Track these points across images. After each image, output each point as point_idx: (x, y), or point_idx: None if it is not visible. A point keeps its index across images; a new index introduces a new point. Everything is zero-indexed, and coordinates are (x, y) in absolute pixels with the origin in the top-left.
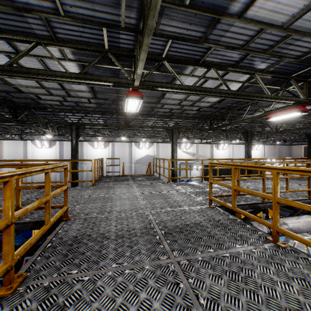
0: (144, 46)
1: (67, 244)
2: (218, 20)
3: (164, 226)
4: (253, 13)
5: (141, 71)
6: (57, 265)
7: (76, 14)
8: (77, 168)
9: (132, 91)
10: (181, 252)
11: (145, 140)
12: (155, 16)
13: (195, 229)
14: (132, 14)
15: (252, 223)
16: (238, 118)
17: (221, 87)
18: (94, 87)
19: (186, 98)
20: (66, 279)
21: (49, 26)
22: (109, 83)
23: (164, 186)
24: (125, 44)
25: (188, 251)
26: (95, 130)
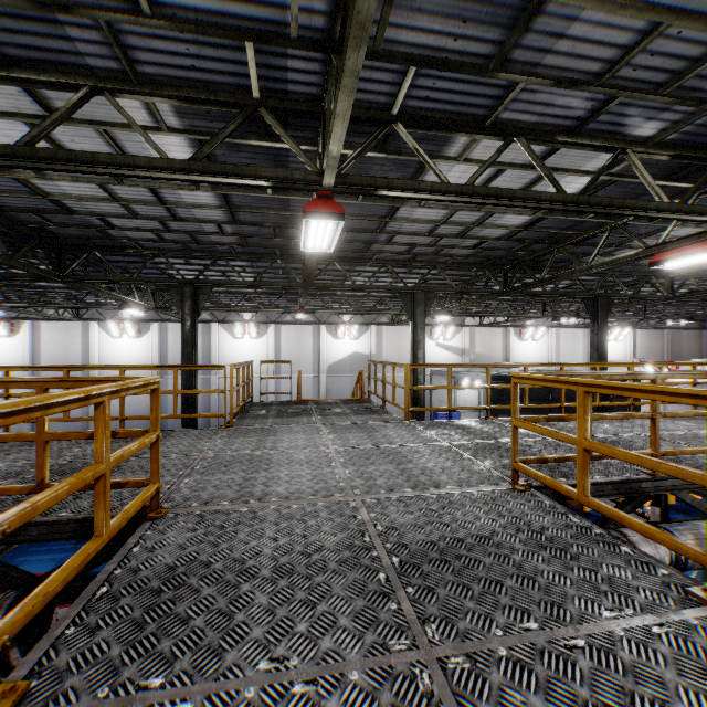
0: (347, 78)
1: (149, 588)
2: (539, 7)
3: (397, 542)
4: None
5: (339, 146)
6: (113, 655)
7: (180, 11)
8: (193, 385)
9: (319, 199)
10: (446, 629)
11: (350, 319)
12: None
13: (481, 555)
14: (318, 2)
15: (627, 533)
16: (577, 264)
17: (537, 187)
18: (231, 195)
19: (449, 219)
20: (131, 705)
21: (117, 45)
22: (261, 182)
23: (394, 429)
24: (301, 86)
25: (468, 627)
26: (236, 298)
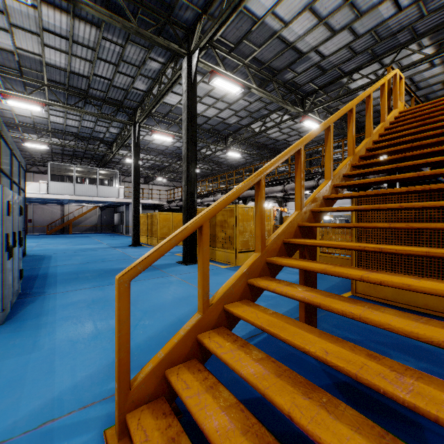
0: None
1: None
2: None
3: None
4: None
5: None
6: None
7: (437, 7)
8: None
9: None
10: None
11: None
12: None
13: None
14: None
15: None
16: None
17: None
18: None
19: None
20: None
21: (412, 31)
22: None
23: None
24: None
25: None
26: None
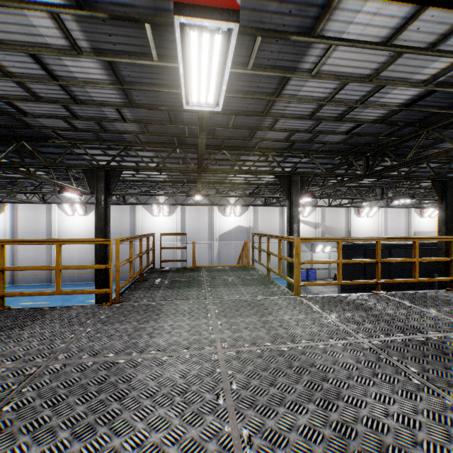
0: None
1: None
2: None
3: None
4: None
5: None
6: None
7: None
8: (105, 253)
9: None
10: None
11: (235, 202)
12: None
13: None
14: None
15: None
16: (452, 142)
17: (450, 41)
18: (118, 66)
19: (334, 96)
20: None
21: None
22: None
23: (289, 310)
24: None
25: None
26: (151, 186)
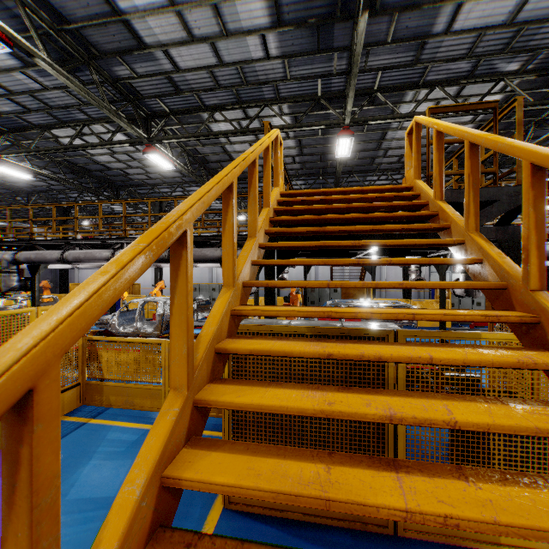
0: (352, 87)
1: None
2: (424, 43)
3: None
4: (461, 26)
5: (350, 108)
6: None
7: (298, 75)
8: None
9: (343, 130)
10: None
11: None
12: (358, 66)
13: None
14: (343, 62)
15: None
16: None
17: None
18: (302, 140)
19: None
20: None
21: (277, 90)
22: (321, 127)
23: None
24: (336, 87)
25: None
26: None
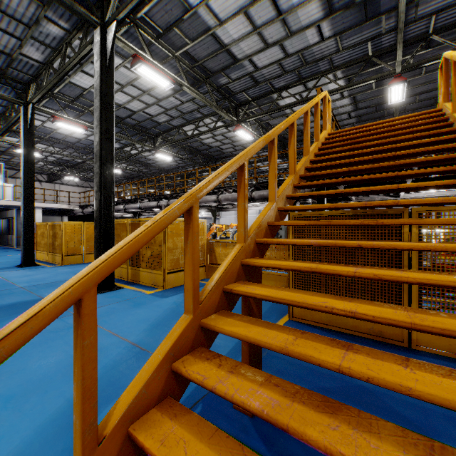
0: (399, 40)
1: None
2: None
3: None
4: None
5: (400, 58)
6: None
7: (349, 45)
8: None
9: (395, 79)
10: None
11: None
12: (403, 22)
13: None
14: (391, 21)
15: None
16: None
17: None
18: (356, 96)
19: None
20: None
21: (331, 61)
22: (372, 81)
23: None
24: (387, 44)
25: None
26: None
